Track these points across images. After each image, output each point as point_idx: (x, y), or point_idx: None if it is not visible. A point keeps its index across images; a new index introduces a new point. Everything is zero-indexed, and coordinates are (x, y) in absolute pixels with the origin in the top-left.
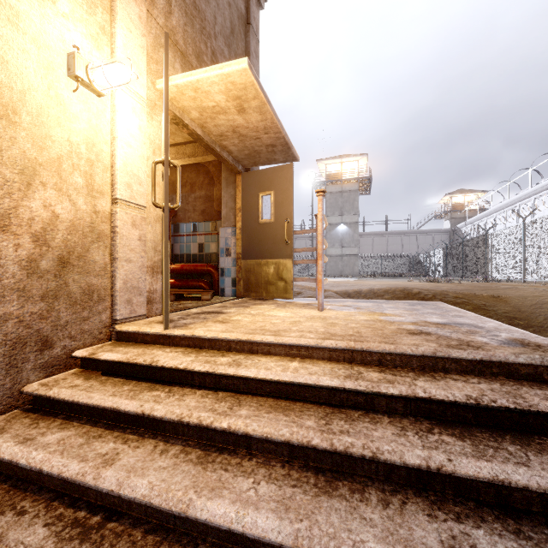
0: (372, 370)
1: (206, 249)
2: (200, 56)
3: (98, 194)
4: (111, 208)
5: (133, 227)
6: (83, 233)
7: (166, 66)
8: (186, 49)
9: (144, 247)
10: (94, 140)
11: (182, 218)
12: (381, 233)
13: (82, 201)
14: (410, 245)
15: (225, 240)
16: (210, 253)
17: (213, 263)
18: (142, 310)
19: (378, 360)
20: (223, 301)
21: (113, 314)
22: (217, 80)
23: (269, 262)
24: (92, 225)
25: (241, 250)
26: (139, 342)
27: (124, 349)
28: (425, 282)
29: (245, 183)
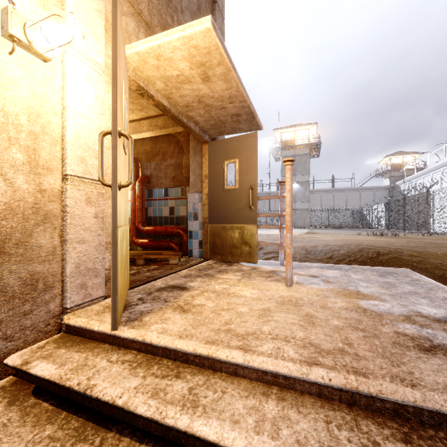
0: (391, 434)
1: (176, 212)
2: (166, 29)
3: (45, 171)
4: (62, 185)
5: (87, 204)
6: (23, 216)
7: (114, 19)
8: (151, 19)
9: (101, 225)
10: (39, 111)
11: (155, 184)
12: (328, 190)
13: (22, 180)
14: (354, 200)
15: (193, 205)
16: (179, 216)
17: (182, 225)
18: (99, 292)
19: (392, 408)
20: (189, 266)
21: (63, 302)
22: (179, 45)
23: (234, 227)
24: (35, 206)
25: (208, 215)
26: (88, 338)
27: (65, 354)
28: (373, 237)
29: (211, 152)
